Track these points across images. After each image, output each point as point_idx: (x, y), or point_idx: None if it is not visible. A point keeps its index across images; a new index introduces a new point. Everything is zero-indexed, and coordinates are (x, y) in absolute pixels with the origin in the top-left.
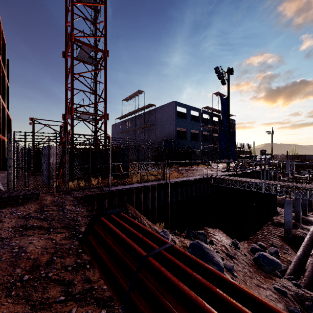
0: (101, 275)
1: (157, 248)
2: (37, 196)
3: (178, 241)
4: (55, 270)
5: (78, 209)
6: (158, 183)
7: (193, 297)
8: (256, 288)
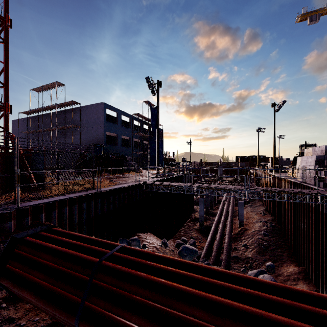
0: (38, 301)
1: (109, 251)
2: None
3: None
4: None
5: None
6: (87, 193)
7: (151, 277)
8: None
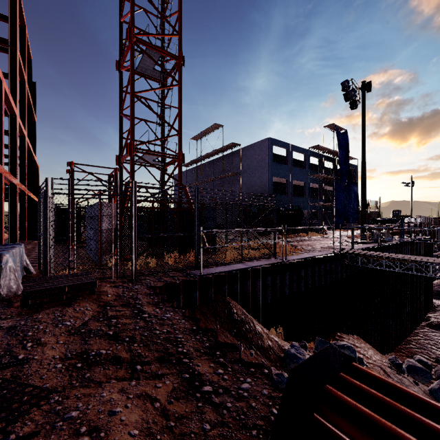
0: None
1: None
2: (92, 287)
3: None
4: None
5: (168, 314)
6: (271, 262)
7: None
8: None
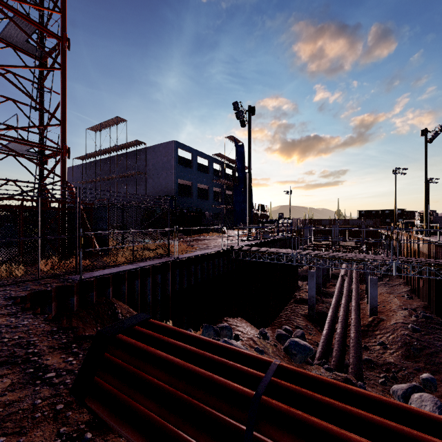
0: None
1: (261, 374)
2: None
3: None
4: None
5: (25, 322)
6: (162, 261)
7: None
8: None
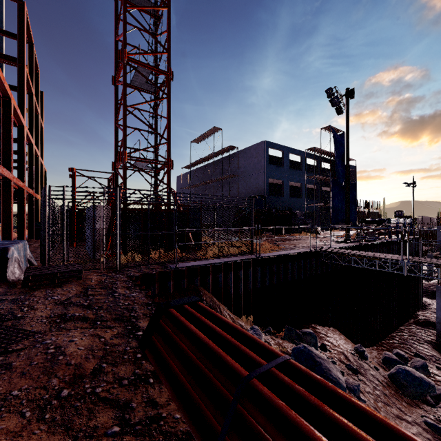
0: (174, 400)
1: (264, 363)
2: (79, 274)
3: (274, 344)
4: (106, 384)
5: (134, 294)
6: (244, 258)
7: None
8: (396, 422)
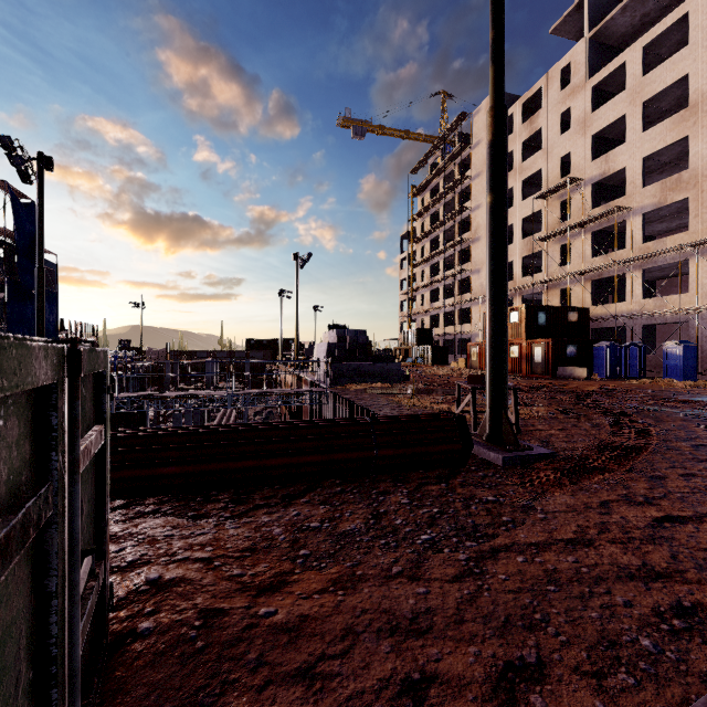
0: None
1: None
2: None
3: None
4: None
5: None
6: None
7: None
8: None
